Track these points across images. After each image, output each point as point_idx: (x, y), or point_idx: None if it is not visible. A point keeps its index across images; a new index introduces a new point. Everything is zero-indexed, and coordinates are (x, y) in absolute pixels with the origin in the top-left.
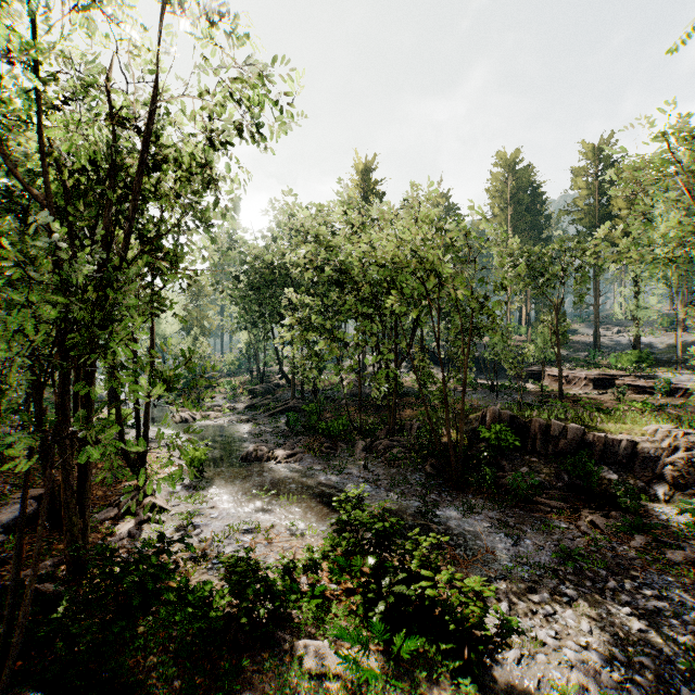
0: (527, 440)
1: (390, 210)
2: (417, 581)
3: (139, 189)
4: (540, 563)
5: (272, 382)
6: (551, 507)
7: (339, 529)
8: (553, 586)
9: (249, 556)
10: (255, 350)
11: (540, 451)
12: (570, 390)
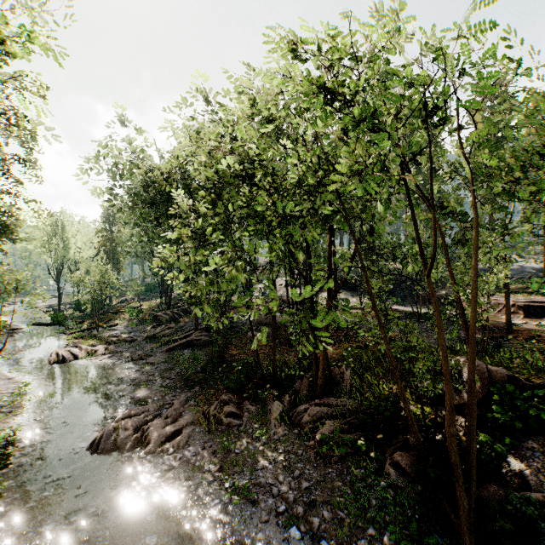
0: (539, 417)
1: None
2: None
3: None
4: None
5: (178, 308)
6: None
7: None
8: None
9: None
10: (162, 275)
11: None
12: (499, 318)
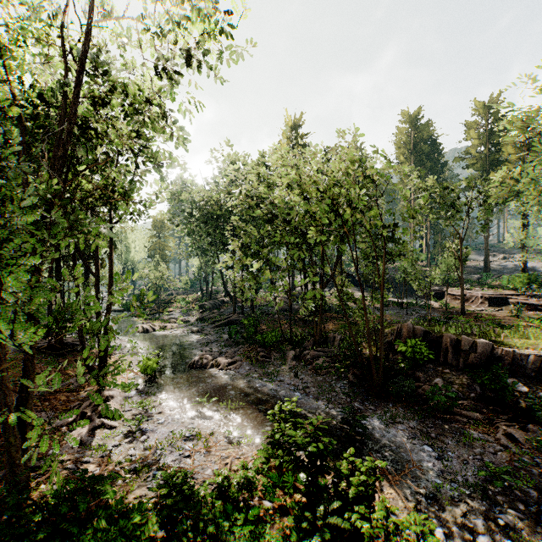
0: (439, 353)
1: (317, 151)
2: (351, 507)
3: (73, 113)
4: (468, 481)
5: (218, 299)
6: (467, 418)
7: (272, 441)
8: (485, 509)
9: (182, 479)
10: (205, 273)
11: (451, 363)
12: (469, 307)
